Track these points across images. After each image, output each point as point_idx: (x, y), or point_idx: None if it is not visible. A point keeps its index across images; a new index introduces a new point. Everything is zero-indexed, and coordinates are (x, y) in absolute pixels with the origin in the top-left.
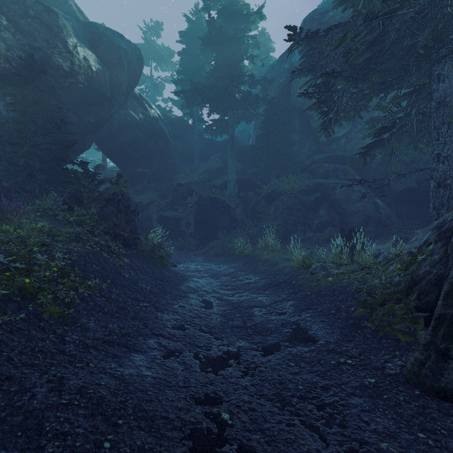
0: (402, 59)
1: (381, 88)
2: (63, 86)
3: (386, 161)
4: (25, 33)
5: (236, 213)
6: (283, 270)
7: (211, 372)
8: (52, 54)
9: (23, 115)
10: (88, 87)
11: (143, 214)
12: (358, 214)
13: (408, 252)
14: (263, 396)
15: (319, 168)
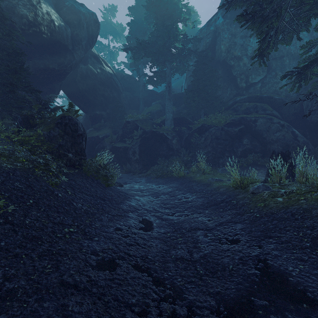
0: None
1: None
2: (28, 34)
3: (316, 87)
4: None
5: (173, 143)
6: (218, 190)
7: None
8: (16, 4)
9: None
10: (51, 38)
11: (99, 146)
12: (277, 142)
13: None
14: None
15: (241, 106)
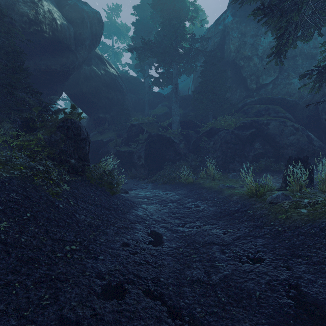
0: None
1: None
2: (29, 33)
3: None
4: None
5: (180, 147)
6: (231, 198)
7: None
8: (16, 1)
9: None
10: (53, 38)
11: (103, 150)
12: (291, 147)
13: None
14: None
15: (251, 108)
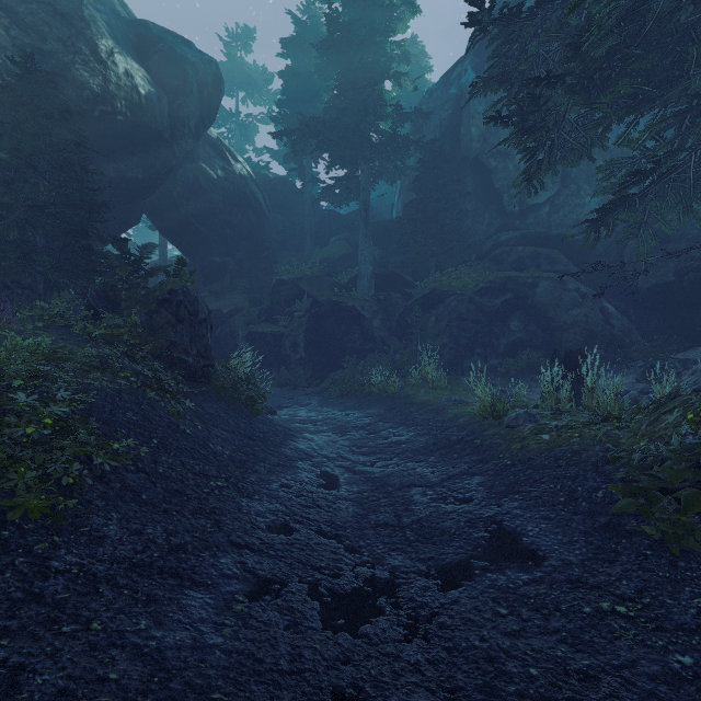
0: (670, 52)
1: (632, 105)
2: (91, 118)
3: (630, 235)
4: (26, 27)
5: (373, 327)
6: (456, 421)
7: (344, 629)
8: (71, 63)
9: (13, 153)
10: (132, 121)
11: (223, 330)
12: (575, 328)
13: (696, 390)
14: (457, 693)
15: (508, 253)
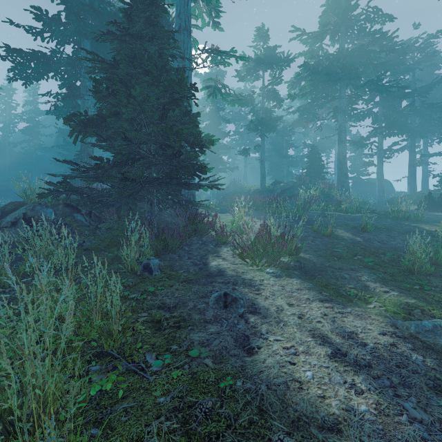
0: None
1: None
2: None
3: None
4: None
5: None
6: None
7: None
8: None
9: None
10: None
11: None
12: None
13: None
14: None
15: None
